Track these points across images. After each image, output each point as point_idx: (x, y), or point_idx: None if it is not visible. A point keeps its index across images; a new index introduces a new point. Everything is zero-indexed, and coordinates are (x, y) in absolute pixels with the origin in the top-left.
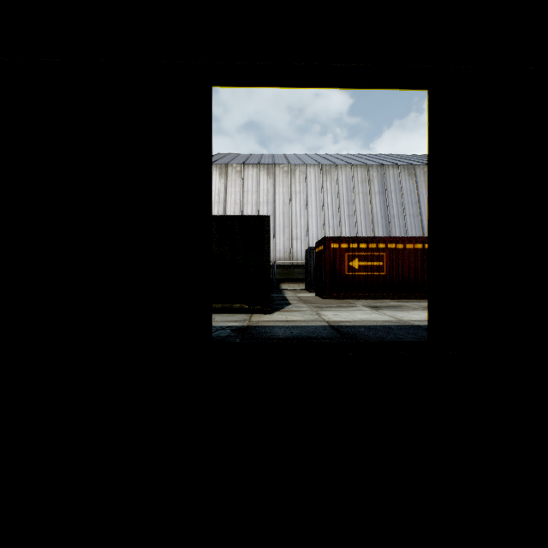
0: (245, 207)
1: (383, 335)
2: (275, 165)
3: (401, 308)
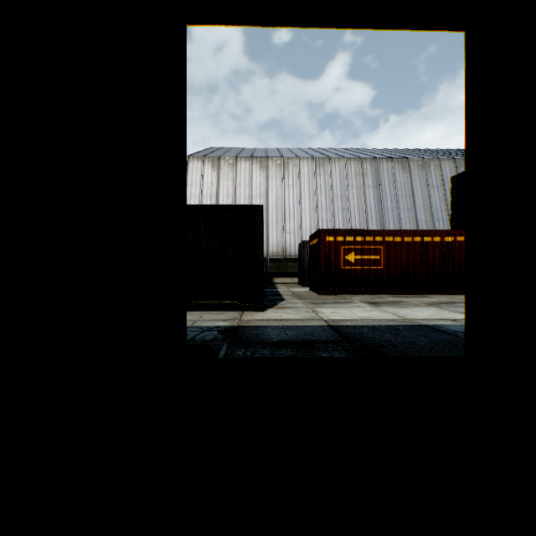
0: (237, 200)
1: (391, 337)
2: (268, 158)
3: (401, 304)
